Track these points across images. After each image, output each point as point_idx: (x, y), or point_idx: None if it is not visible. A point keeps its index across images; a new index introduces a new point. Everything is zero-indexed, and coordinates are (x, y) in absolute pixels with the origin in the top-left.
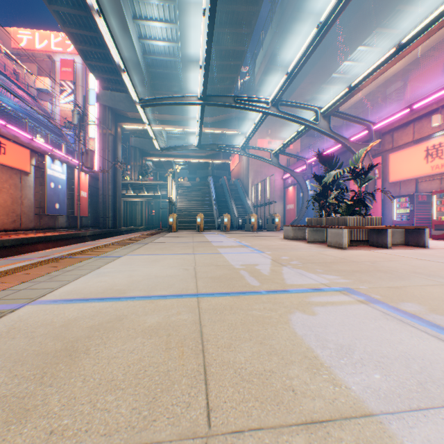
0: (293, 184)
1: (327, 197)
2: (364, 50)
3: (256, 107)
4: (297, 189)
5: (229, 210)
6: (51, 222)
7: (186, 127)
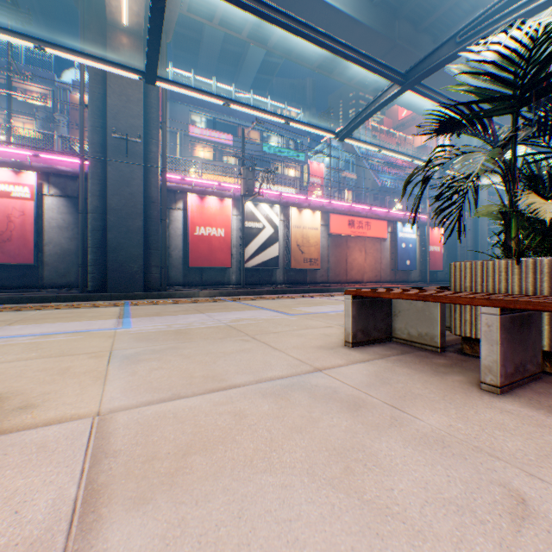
0: None
1: None
2: None
3: None
4: None
5: None
6: (403, 276)
7: None
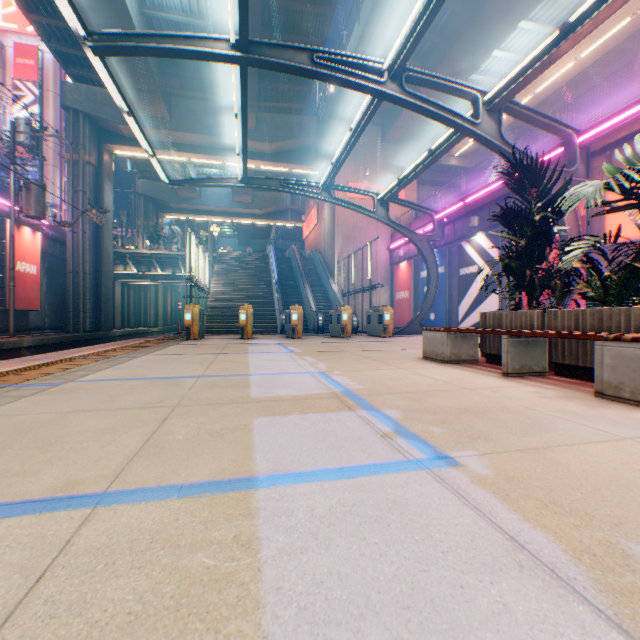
0: (408, 258)
1: (545, 259)
2: (530, 29)
3: (357, 78)
4: (415, 265)
5: (301, 300)
6: None
7: (229, 158)
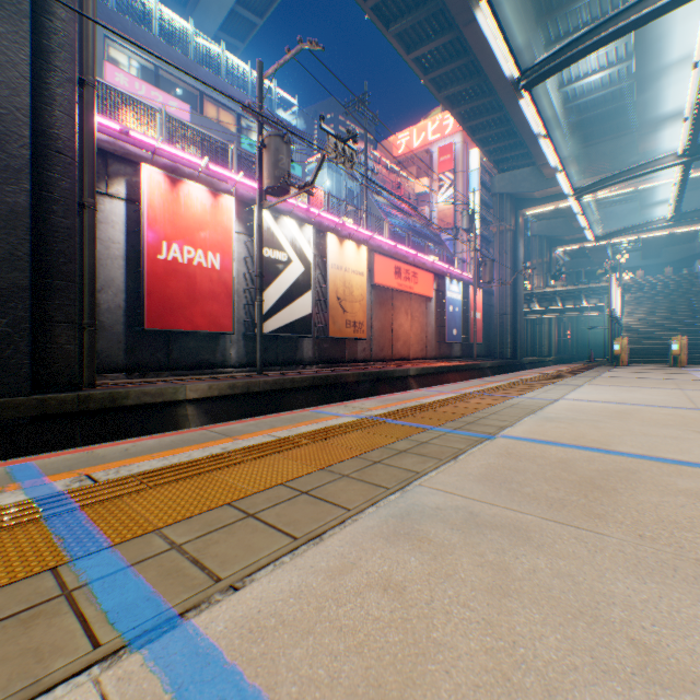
0: None
1: None
2: None
3: None
4: None
5: None
6: (447, 350)
7: (640, 182)
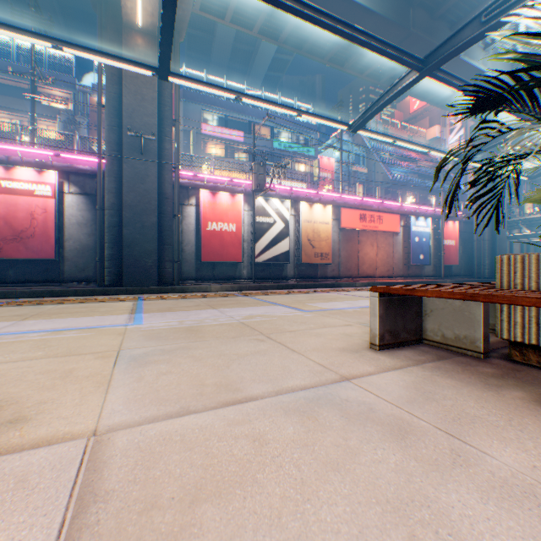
0: None
1: None
2: None
3: None
4: None
5: None
6: (416, 271)
7: None
